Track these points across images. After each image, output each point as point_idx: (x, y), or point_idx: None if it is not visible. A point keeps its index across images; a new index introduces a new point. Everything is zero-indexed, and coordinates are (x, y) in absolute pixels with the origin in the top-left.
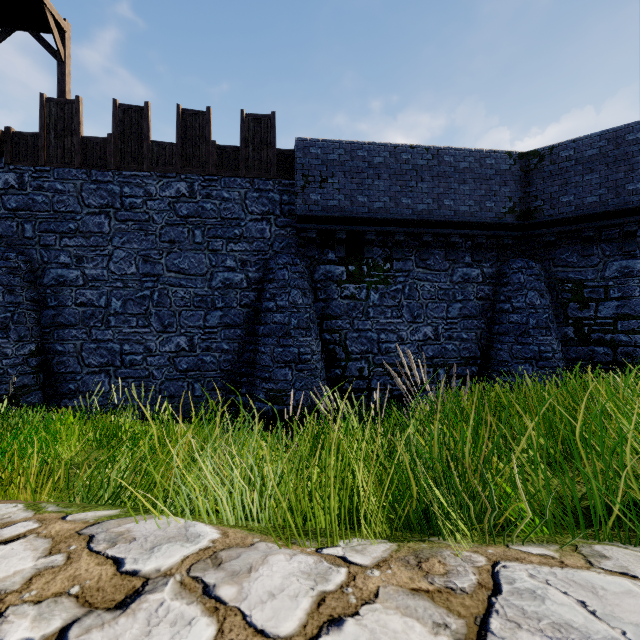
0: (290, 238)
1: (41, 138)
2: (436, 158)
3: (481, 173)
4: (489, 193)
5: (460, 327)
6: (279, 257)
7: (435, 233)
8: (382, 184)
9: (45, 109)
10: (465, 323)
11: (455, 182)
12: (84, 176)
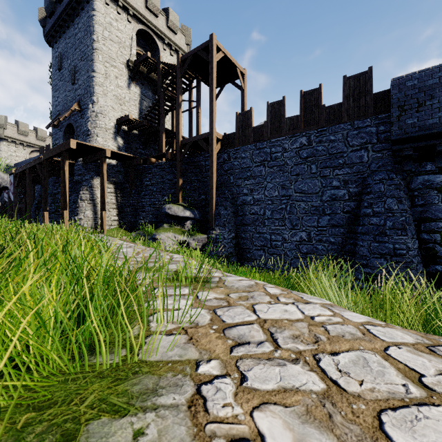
0: (386, 158)
1: (236, 134)
2: None
3: None
4: None
5: None
6: (375, 175)
7: None
8: None
9: (238, 119)
10: None
11: None
12: (253, 147)
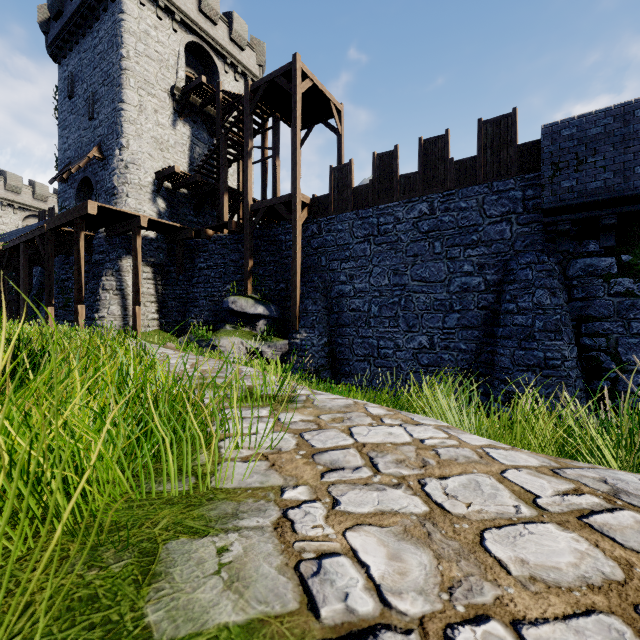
0: (535, 234)
1: (330, 197)
2: None
3: None
4: None
5: None
6: (521, 257)
7: None
8: None
9: (332, 176)
10: None
11: None
12: (354, 216)
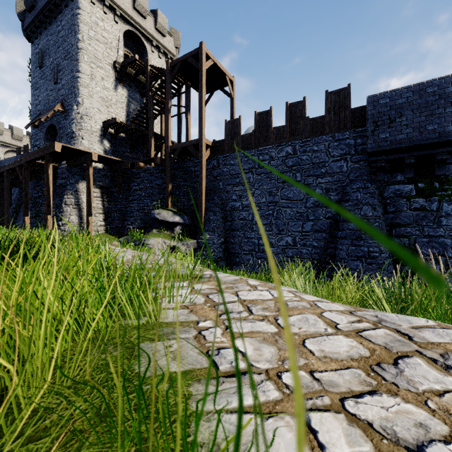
0: (362, 169)
1: (225, 141)
2: None
3: None
4: None
5: None
6: (353, 184)
7: None
8: None
9: (227, 127)
10: None
11: None
12: (242, 155)
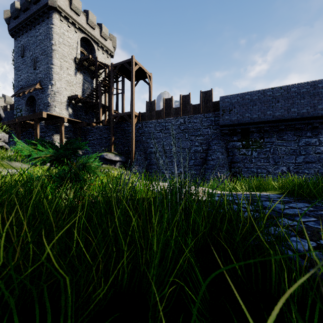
0: (218, 133)
1: (146, 113)
2: (286, 90)
3: (315, 92)
4: (320, 101)
5: (303, 167)
6: (213, 141)
7: (286, 124)
8: (257, 107)
9: (147, 105)
10: (307, 165)
11: (297, 99)
12: (156, 122)
